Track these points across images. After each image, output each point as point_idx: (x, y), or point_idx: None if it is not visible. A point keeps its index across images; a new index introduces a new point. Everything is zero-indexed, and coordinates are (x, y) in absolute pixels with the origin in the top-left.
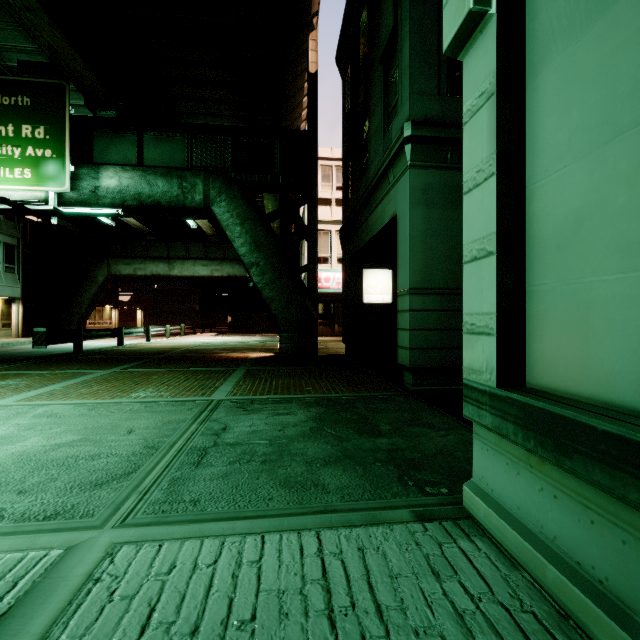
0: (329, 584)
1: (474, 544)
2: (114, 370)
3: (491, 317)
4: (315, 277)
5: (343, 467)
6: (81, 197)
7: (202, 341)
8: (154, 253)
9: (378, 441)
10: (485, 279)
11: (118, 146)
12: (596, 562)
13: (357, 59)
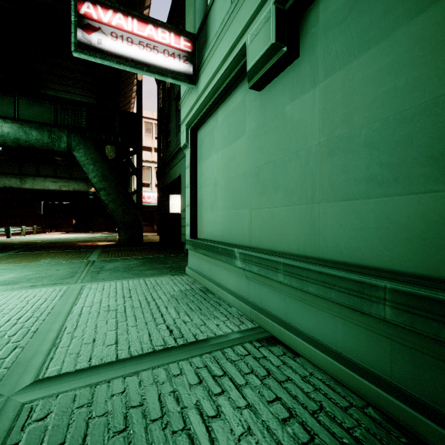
0: (147, 283)
1: (184, 277)
2: (9, 253)
3: (189, 221)
4: (141, 198)
5: (152, 270)
6: None
7: (56, 237)
8: (6, 170)
9: (166, 265)
10: (189, 212)
11: None
12: (200, 268)
13: (165, 85)
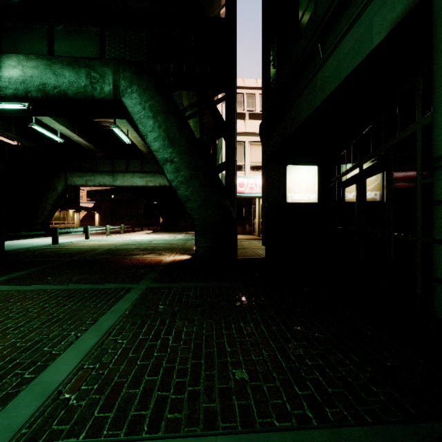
0: None
1: None
2: None
3: None
4: (234, 175)
5: None
6: None
7: (132, 239)
8: (102, 168)
9: None
10: None
11: (28, 39)
12: None
13: None
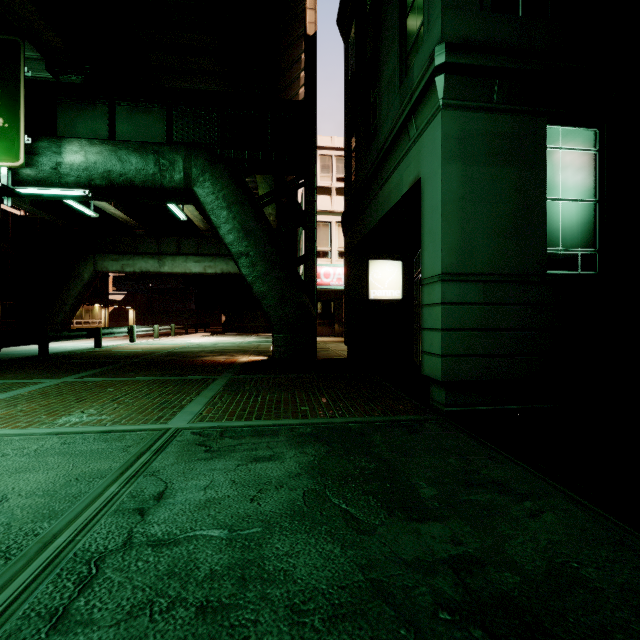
0: None
1: None
2: (66, 379)
3: None
4: (314, 269)
5: (371, 628)
6: (40, 175)
7: (191, 342)
8: (143, 249)
9: (424, 530)
10: None
11: (86, 118)
12: None
13: (363, 8)
